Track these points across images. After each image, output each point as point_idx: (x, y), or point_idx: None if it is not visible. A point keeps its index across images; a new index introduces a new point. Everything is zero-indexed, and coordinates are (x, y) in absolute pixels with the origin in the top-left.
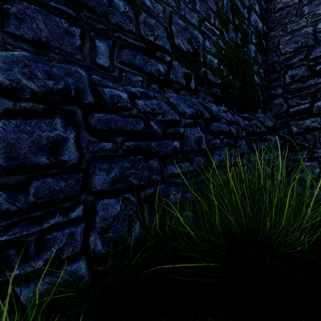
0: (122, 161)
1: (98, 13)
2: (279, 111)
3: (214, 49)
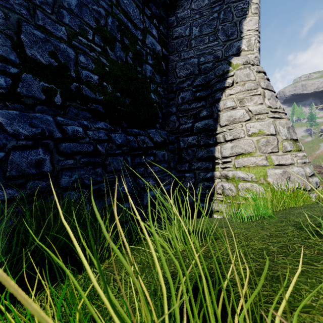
0: None
1: None
2: (174, 127)
3: (93, 66)
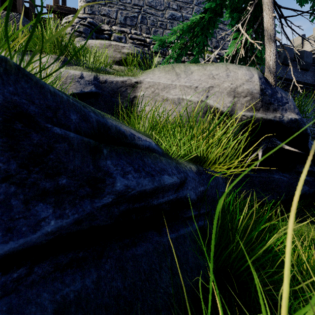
0: None
1: None
2: None
3: None
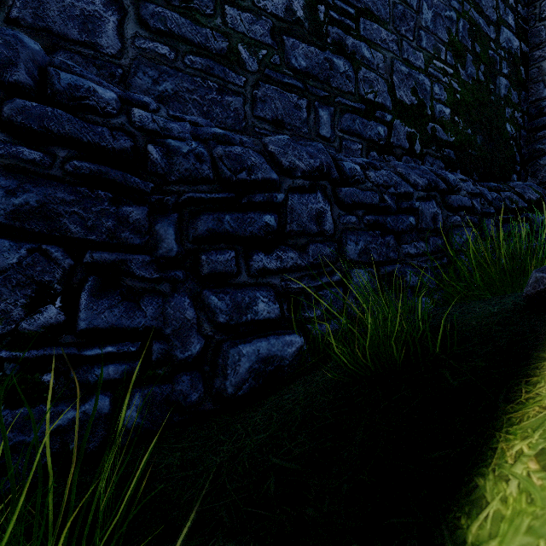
0: (364, 235)
1: (320, 80)
2: None
3: (445, 96)
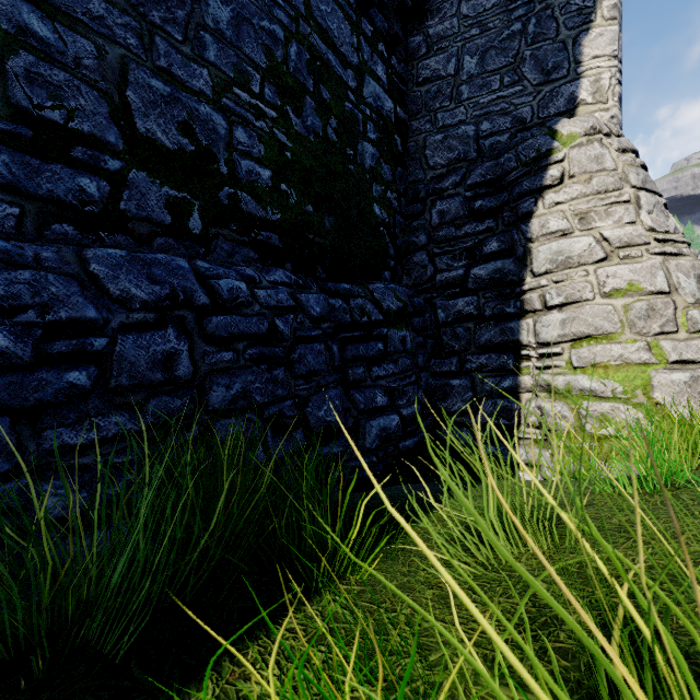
0: None
1: None
2: (422, 278)
3: (261, 149)
